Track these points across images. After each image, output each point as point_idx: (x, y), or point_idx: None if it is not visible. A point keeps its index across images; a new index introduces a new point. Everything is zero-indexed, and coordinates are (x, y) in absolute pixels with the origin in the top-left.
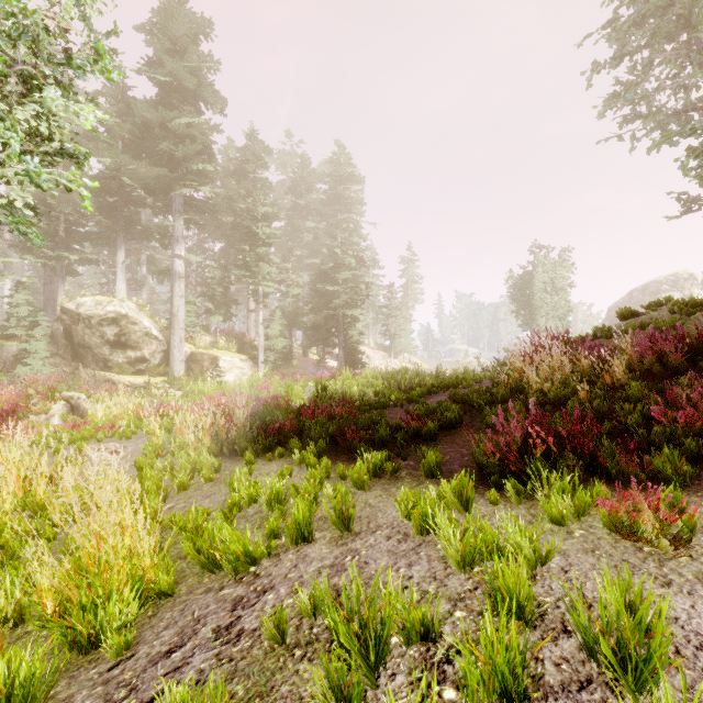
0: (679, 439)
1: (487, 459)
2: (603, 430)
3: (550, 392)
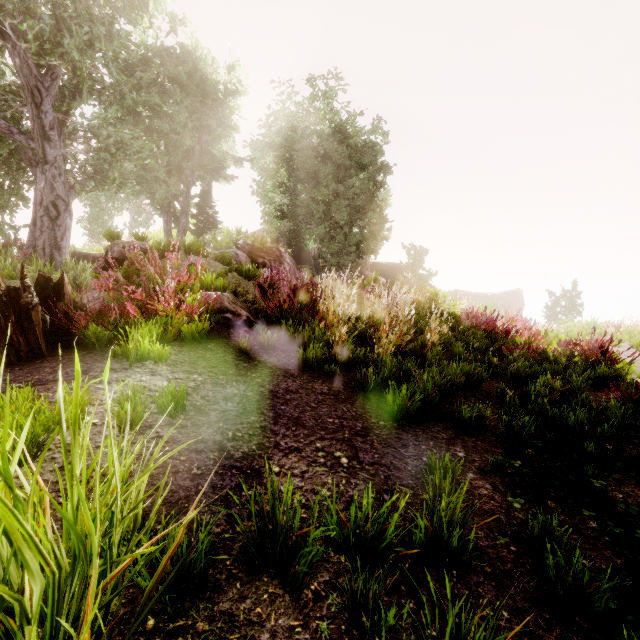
0: (499, 346)
1: (614, 375)
2: (494, 353)
3: (447, 340)
